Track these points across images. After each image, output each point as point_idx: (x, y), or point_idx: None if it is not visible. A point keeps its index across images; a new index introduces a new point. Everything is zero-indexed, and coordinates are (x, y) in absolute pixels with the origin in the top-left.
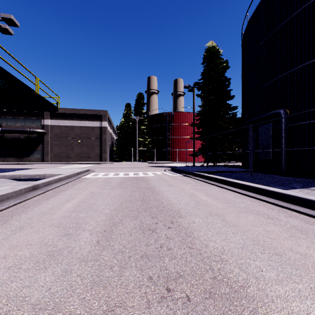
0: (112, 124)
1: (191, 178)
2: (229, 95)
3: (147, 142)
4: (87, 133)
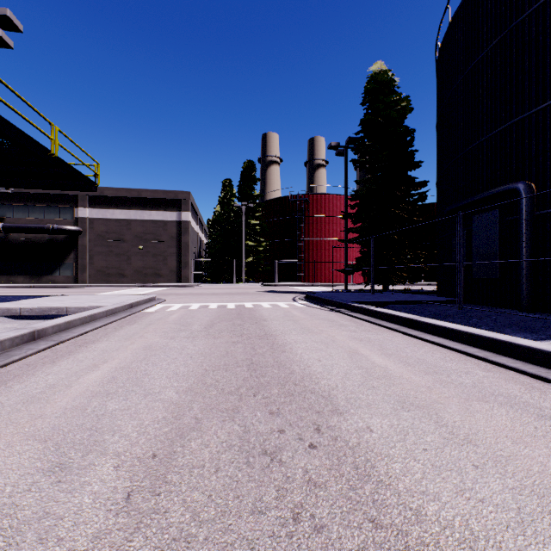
0: (199, 216)
1: (344, 315)
2: (412, 161)
3: (261, 248)
4: (155, 232)
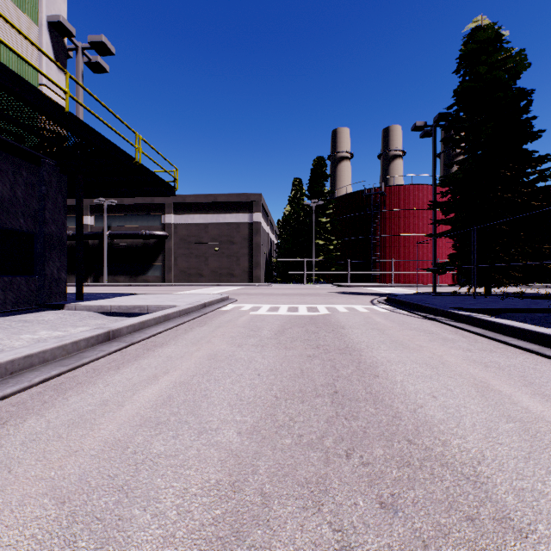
0: (270, 217)
1: (444, 325)
2: (528, 131)
3: (332, 247)
4: (229, 234)
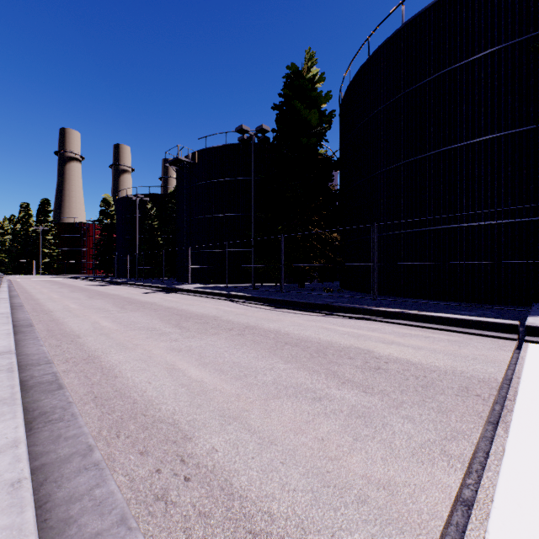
0: None
1: (74, 279)
2: None
3: (55, 254)
4: None
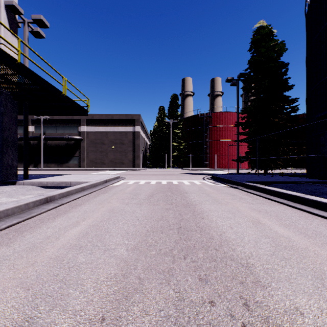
0: (145, 129)
1: (241, 190)
2: (286, 85)
3: (182, 147)
4: (121, 138)
